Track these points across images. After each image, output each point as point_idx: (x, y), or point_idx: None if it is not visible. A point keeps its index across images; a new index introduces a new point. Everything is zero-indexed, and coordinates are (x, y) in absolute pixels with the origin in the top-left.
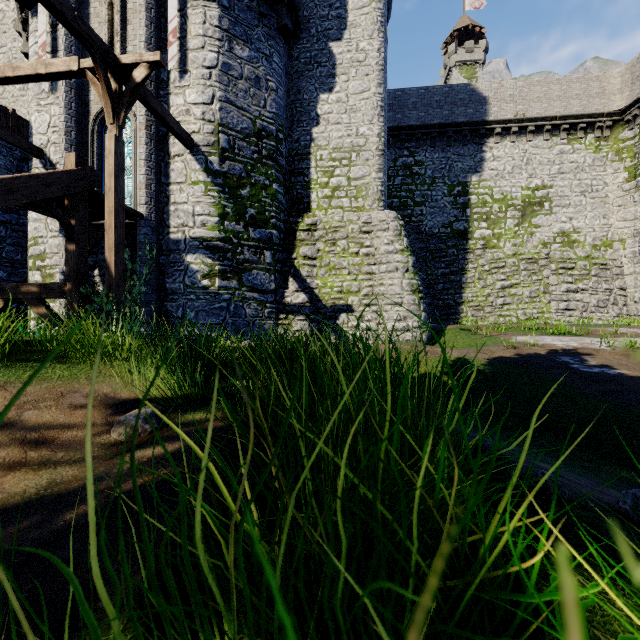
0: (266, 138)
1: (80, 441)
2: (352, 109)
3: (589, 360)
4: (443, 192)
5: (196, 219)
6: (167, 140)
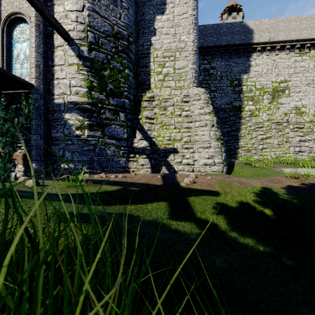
0: (121, 39)
1: None
2: (176, 25)
3: None
4: (227, 84)
5: (71, 89)
6: (52, 36)
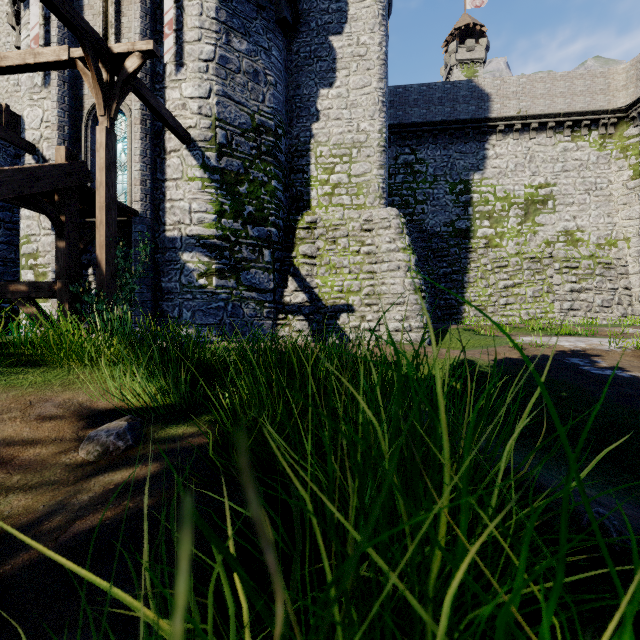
0: (265, 134)
1: (42, 460)
2: (353, 104)
3: (599, 362)
4: (445, 190)
5: (193, 216)
6: (163, 135)
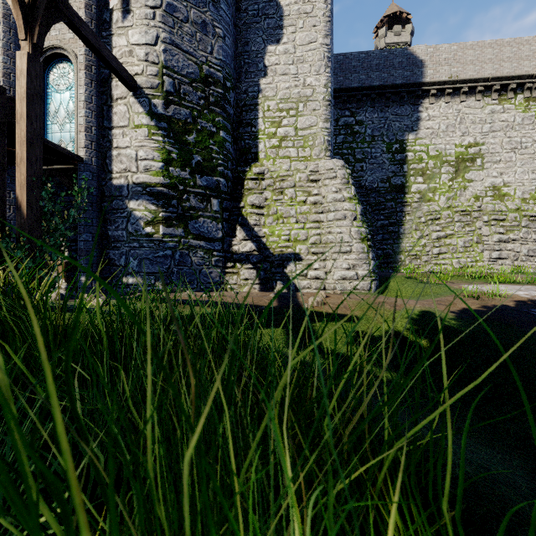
0: (213, 85)
1: None
2: (299, 60)
3: None
4: (382, 149)
5: (139, 164)
6: (109, 83)
